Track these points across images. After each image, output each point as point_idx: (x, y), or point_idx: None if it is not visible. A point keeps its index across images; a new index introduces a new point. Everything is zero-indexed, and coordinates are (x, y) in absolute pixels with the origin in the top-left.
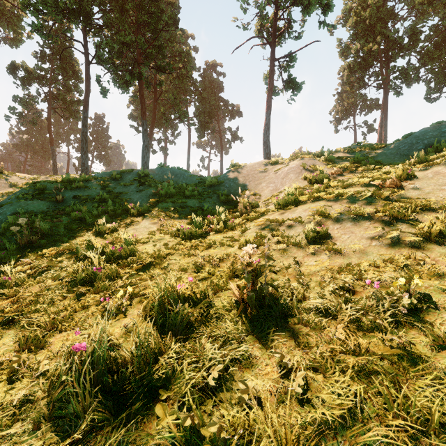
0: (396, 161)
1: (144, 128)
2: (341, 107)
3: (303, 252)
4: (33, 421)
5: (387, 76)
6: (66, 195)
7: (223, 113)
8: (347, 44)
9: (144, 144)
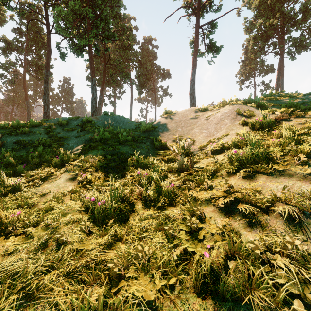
0: None
1: (93, 84)
2: (244, 71)
3: None
4: None
5: (284, 45)
6: (8, 140)
7: (156, 75)
8: (251, 21)
9: (93, 97)
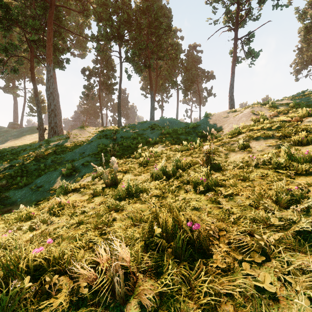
0: None
1: (151, 96)
2: (300, 60)
3: (235, 153)
4: (150, 180)
5: None
6: (117, 136)
7: (201, 78)
8: (304, 10)
9: (151, 105)
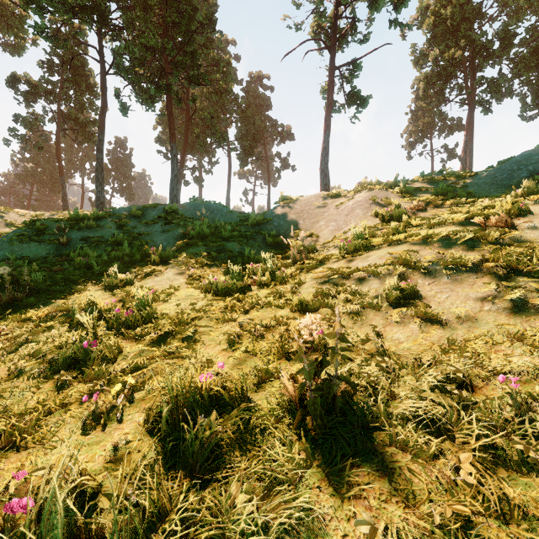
0: (493, 192)
1: (173, 153)
2: (415, 128)
3: (383, 318)
4: None
5: (473, 89)
6: (72, 236)
7: (271, 135)
8: (423, 51)
9: (173, 173)
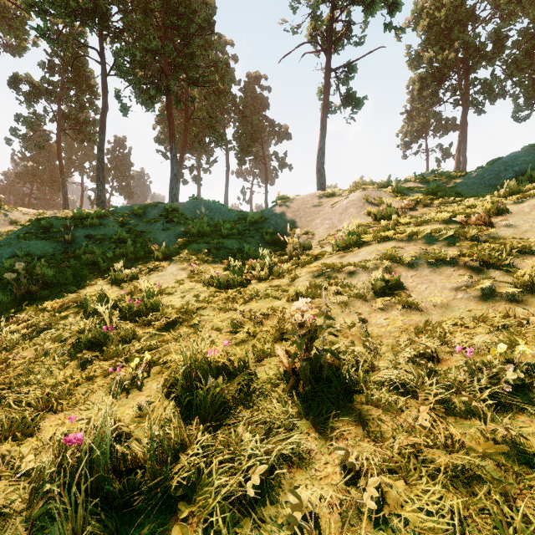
0: (480, 192)
1: (173, 153)
2: (410, 128)
3: (369, 306)
4: None
5: (467, 90)
6: (77, 234)
7: (268, 135)
8: (418, 52)
9: (173, 173)
